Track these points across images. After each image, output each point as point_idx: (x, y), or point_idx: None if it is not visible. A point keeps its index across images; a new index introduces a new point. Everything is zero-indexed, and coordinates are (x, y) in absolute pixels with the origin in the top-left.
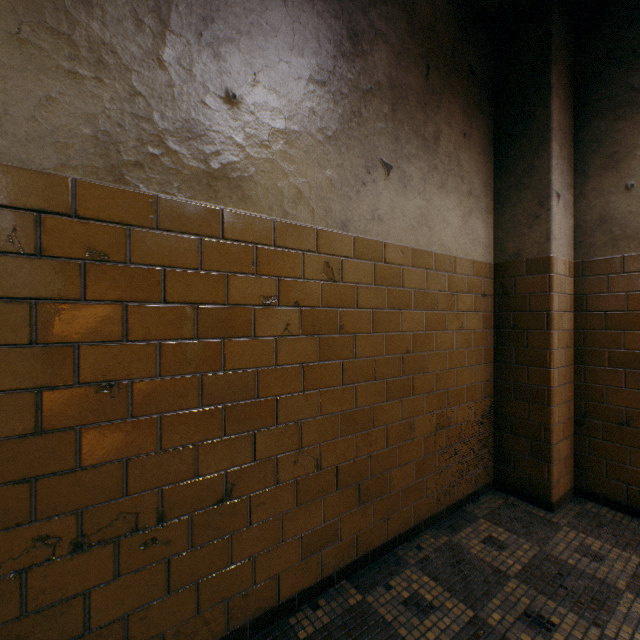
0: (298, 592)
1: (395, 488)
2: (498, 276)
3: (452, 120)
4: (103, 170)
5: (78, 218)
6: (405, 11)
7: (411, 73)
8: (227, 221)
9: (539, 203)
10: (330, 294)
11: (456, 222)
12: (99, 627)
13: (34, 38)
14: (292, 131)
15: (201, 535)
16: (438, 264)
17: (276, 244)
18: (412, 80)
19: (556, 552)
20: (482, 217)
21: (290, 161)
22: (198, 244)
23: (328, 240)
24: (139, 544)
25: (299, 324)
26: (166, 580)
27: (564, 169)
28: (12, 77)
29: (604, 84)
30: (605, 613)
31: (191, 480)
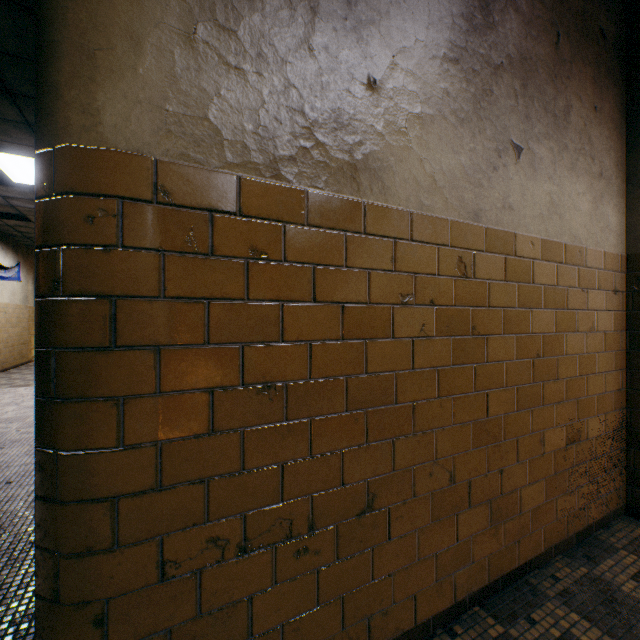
0: (433, 615)
1: (525, 508)
2: (632, 269)
3: (582, 92)
4: (262, 166)
5: (242, 216)
6: None
7: (541, 42)
8: (368, 215)
9: None
10: (462, 291)
11: (586, 208)
12: (259, 634)
13: (207, 37)
14: (427, 115)
15: (345, 547)
16: (568, 256)
17: (412, 238)
18: (542, 50)
19: None
20: (613, 202)
21: (425, 148)
22: (343, 240)
23: (460, 232)
24: (292, 552)
25: (433, 324)
26: (315, 591)
27: None
28: (189, 77)
29: None
30: None
31: (337, 488)
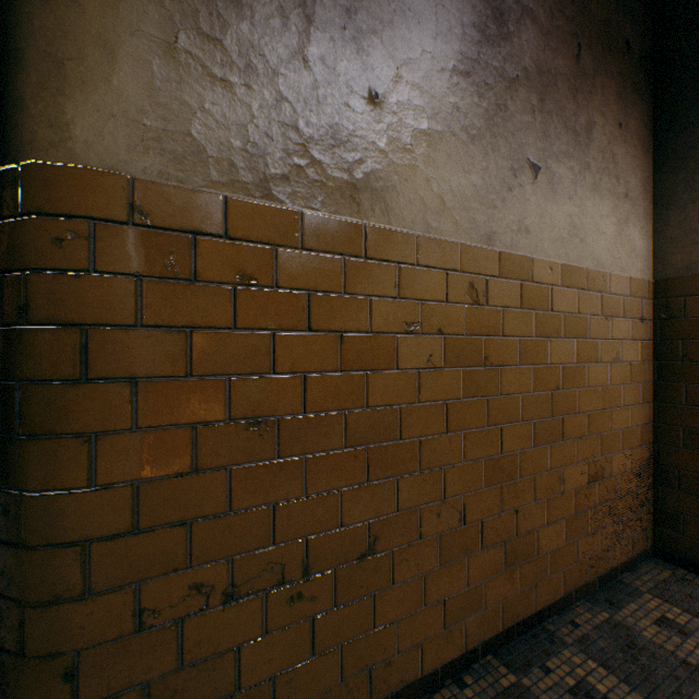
0: (441, 665)
1: (543, 550)
2: (660, 296)
3: (606, 108)
4: (252, 185)
5: (229, 239)
6: None
7: (560, 55)
8: (370, 238)
9: None
10: (474, 320)
11: (610, 231)
12: (248, 687)
13: (189, 46)
14: (435, 132)
15: (344, 593)
16: (590, 282)
17: (419, 263)
18: (562, 63)
19: None
20: (640, 224)
21: (433, 166)
22: (341, 265)
23: (472, 257)
24: (285, 599)
25: (442, 355)
26: (311, 641)
27: None
28: (170, 90)
29: None
30: None
31: (335, 530)
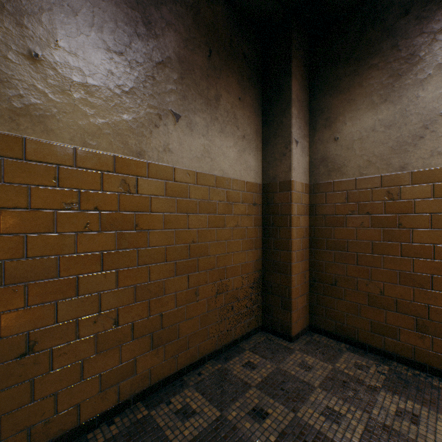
0: (98, 414)
1: (183, 335)
2: (264, 192)
3: (230, 88)
4: None
5: None
6: (192, 11)
7: (197, 54)
8: (30, 147)
9: (285, 146)
10: (127, 202)
11: (233, 156)
12: None
13: None
14: (92, 85)
15: (3, 382)
16: (219, 183)
17: (77, 165)
18: (197, 58)
19: (286, 367)
20: (253, 153)
21: (90, 106)
22: (0, 163)
23: (125, 164)
24: None
25: (99, 223)
26: None
27: (302, 125)
28: None
29: (324, 74)
30: (301, 403)
31: None
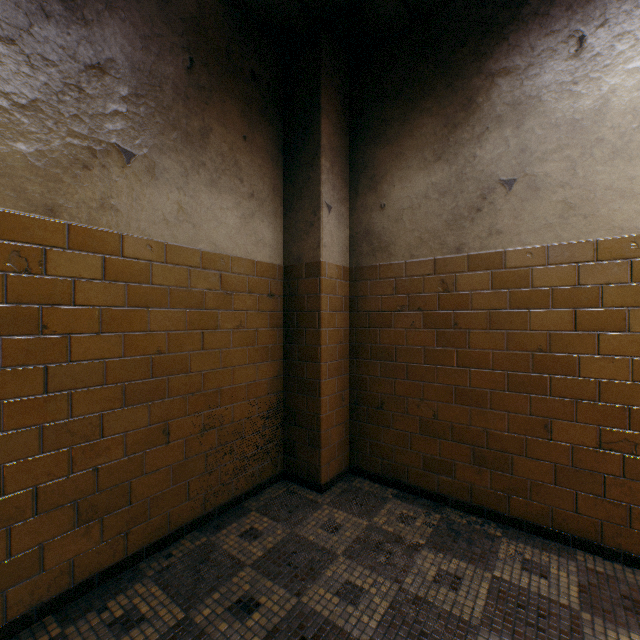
0: None
1: (140, 498)
2: (287, 278)
3: (228, 120)
4: None
5: None
6: None
7: (166, 61)
8: None
9: (314, 212)
10: (24, 288)
11: (233, 222)
12: None
13: None
14: None
15: None
16: (207, 262)
17: None
18: (168, 68)
19: (304, 531)
20: (269, 220)
21: None
22: None
23: (20, 225)
24: None
25: None
26: None
27: (338, 184)
28: None
29: (368, 115)
30: (312, 581)
31: None
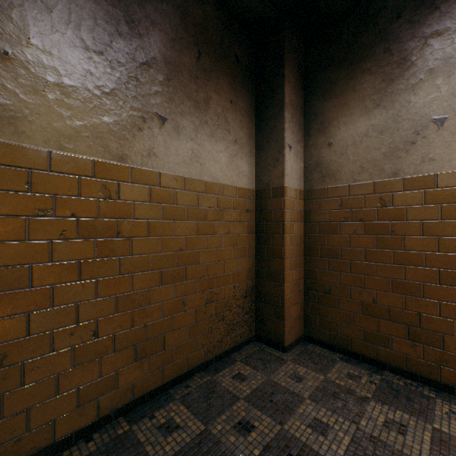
0: (75, 431)
1: (170, 346)
2: (258, 198)
3: (221, 91)
4: None
5: None
6: (179, 10)
7: (184, 54)
8: None
9: (279, 151)
10: (108, 208)
11: (224, 161)
12: None
13: None
14: (69, 85)
15: None
16: (208, 189)
17: (52, 170)
18: (185, 59)
19: (277, 379)
20: (246, 158)
21: (67, 108)
22: None
23: (106, 169)
24: None
25: (76, 230)
26: None
27: (295, 130)
28: None
29: (318, 78)
30: (289, 414)
31: None
